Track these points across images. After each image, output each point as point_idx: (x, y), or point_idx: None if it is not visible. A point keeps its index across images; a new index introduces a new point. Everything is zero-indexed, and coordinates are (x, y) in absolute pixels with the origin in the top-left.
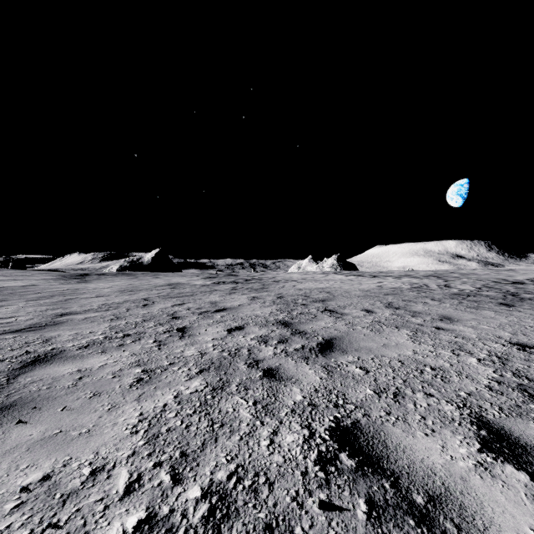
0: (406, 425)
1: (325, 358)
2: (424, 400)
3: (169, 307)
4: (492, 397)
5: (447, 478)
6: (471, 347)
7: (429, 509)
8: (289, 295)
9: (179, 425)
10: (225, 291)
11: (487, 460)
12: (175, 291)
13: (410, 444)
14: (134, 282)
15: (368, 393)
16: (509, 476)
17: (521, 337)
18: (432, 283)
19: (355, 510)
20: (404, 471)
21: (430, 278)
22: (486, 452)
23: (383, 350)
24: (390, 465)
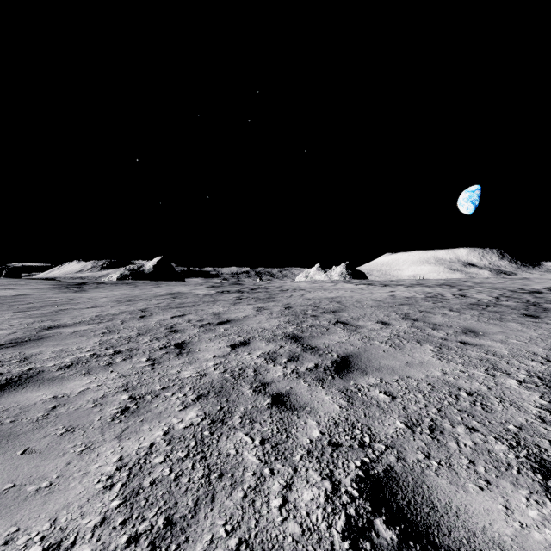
0: (453, 473)
1: (343, 380)
2: (467, 436)
3: (168, 319)
4: (548, 432)
5: None
6: (506, 366)
7: None
8: (297, 306)
9: (167, 474)
10: (230, 301)
11: None
12: (176, 301)
13: (462, 503)
14: (134, 291)
15: (398, 427)
16: None
17: None
18: (447, 292)
19: None
20: (463, 549)
21: (443, 287)
22: None
23: (407, 370)
24: (444, 539)
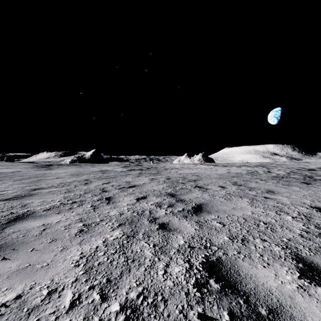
0: (251, 260)
1: (197, 216)
2: (261, 243)
3: (101, 184)
4: (304, 242)
5: (280, 297)
6: (287, 209)
7: (270, 318)
8: (173, 177)
9: (106, 260)
10: (135, 175)
11: (305, 284)
12: (104, 175)
13: (254, 273)
14: (80, 169)
15: (225, 239)
16: (320, 295)
17: (317, 203)
18: (260, 170)
19: (222, 319)
20: (251, 292)
21: (258, 167)
22: (304, 279)
23: (233, 211)
24: (243, 288)
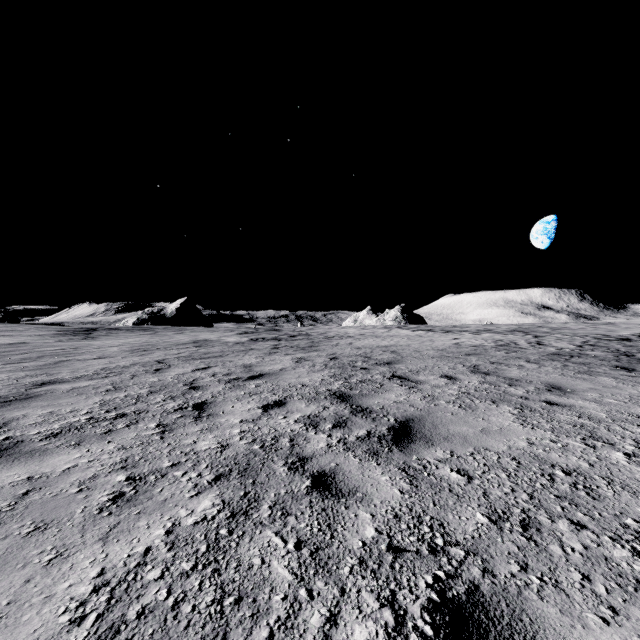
0: (562, 595)
1: (403, 453)
2: (573, 535)
3: (189, 372)
4: None
5: None
6: (607, 433)
7: None
8: (344, 356)
9: (163, 599)
10: (264, 350)
11: None
12: (201, 351)
13: None
14: (152, 339)
15: (480, 521)
16: None
17: None
18: (520, 339)
19: None
20: None
21: (515, 333)
22: None
23: (484, 440)
24: None
